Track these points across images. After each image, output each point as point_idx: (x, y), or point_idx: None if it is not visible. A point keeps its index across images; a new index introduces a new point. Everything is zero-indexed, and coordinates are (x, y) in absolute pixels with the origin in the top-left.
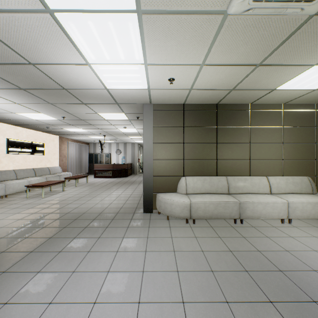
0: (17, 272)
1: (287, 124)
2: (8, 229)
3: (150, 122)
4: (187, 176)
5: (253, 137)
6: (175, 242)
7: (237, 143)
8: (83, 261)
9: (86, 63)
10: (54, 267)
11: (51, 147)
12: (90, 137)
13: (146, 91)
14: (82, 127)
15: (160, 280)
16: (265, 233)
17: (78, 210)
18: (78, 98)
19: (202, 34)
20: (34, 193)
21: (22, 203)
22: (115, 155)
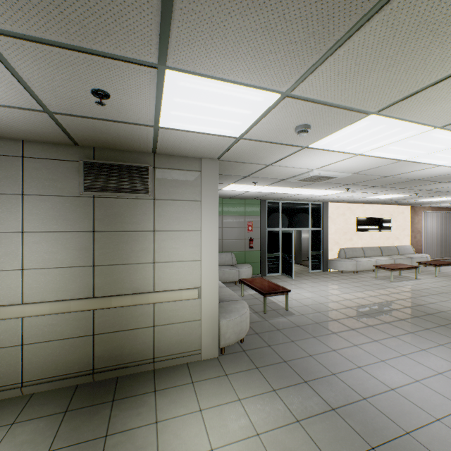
0: (378, 330)
1: None
2: (365, 300)
3: None
4: None
5: None
6: None
7: None
8: (433, 348)
9: (438, 165)
10: (406, 339)
11: (399, 222)
12: None
13: None
14: (444, 197)
15: None
16: None
17: (433, 306)
18: (433, 181)
19: None
20: (380, 274)
21: (371, 282)
22: None
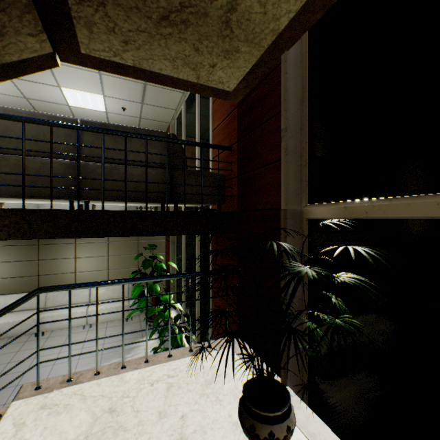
0: None
1: (114, 240)
2: None
3: None
4: (1, 295)
5: (80, 252)
6: None
7: (62, 258)
8: None
9: None
10: None
11: None
12: None
13: None
14: None
15: None
16: (48, 343)
17: None
18: None
19: None
20: None
21: None
22: None
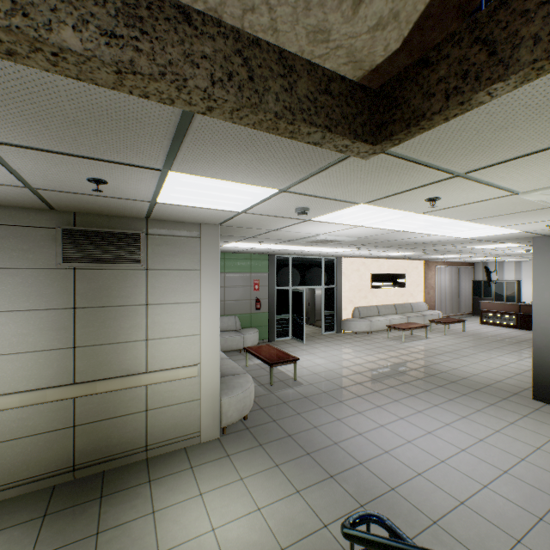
0: (383, 395)
1: None
2: (375, 364)
3: (544, 265)
4: None
5: None
6: (549, 443)
7: None
8: (428, 409)
9: (433, 234)
10: (406, 402)
11: (413, 277)
12: (471, 259)
13: (522, 232)
14: (451, 254)
15: (493, 452)
16: None
17: (437, 366)
18: (435, 244)
19: (547, 212)
20: (394, 333)
21: (384, 343)
22: (530, 284)
